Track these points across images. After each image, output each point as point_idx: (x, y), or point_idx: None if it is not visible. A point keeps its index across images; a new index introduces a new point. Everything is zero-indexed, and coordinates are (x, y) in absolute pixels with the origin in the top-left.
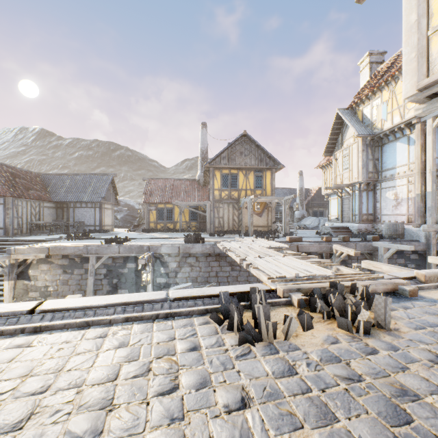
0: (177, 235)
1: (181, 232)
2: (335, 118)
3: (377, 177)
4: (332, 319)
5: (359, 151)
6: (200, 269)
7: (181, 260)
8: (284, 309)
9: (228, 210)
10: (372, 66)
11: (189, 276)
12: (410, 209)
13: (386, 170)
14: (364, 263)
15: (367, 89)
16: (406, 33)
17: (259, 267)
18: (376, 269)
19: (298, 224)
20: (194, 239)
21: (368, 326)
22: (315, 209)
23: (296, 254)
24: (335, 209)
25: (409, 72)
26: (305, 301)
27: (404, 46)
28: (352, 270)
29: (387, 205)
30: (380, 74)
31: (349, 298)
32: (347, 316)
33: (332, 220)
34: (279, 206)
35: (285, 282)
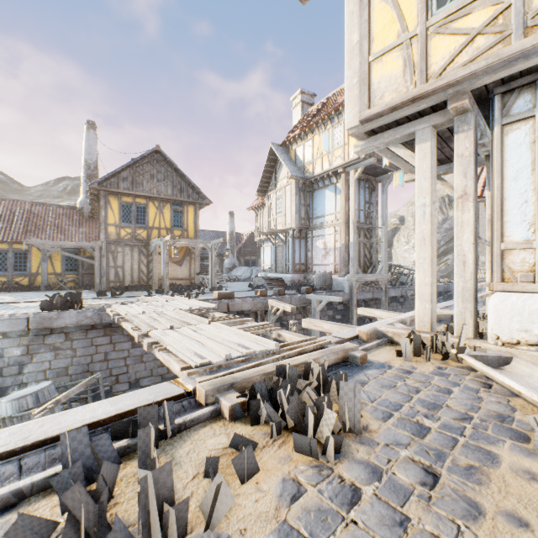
0: (35, 295)
1: (46, 290)
2: (269, 153)
3: (309, 224)
4: (284, 432)
5: (293, 194)
6: (73, 352)
7: (34, 341)
8: (207, 431)
9: (132, 256)
10: (304, 106)
11: (52, 368)
12: (337, 259)
13: (316, 218)
14: (305, 322)
15: (299, 129)
16: (348, 53)
17: (170, 349)
18: (317, 329)
19: (228, 275)
20: (64, 303)
21: (339, 442)
22: (247, 258)
23: (227, 318)
24: (268, 258)
25: (352, 100)
26: (242, 406)
27: (346, 69)
28: (296, 335)
29: (318, 255)
30: (311, 115)
31: (306, 391)
32: (307, 426)
33: (265, 270)
34: (206, 252)
35: (210, 371)
